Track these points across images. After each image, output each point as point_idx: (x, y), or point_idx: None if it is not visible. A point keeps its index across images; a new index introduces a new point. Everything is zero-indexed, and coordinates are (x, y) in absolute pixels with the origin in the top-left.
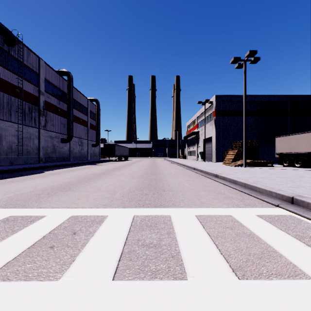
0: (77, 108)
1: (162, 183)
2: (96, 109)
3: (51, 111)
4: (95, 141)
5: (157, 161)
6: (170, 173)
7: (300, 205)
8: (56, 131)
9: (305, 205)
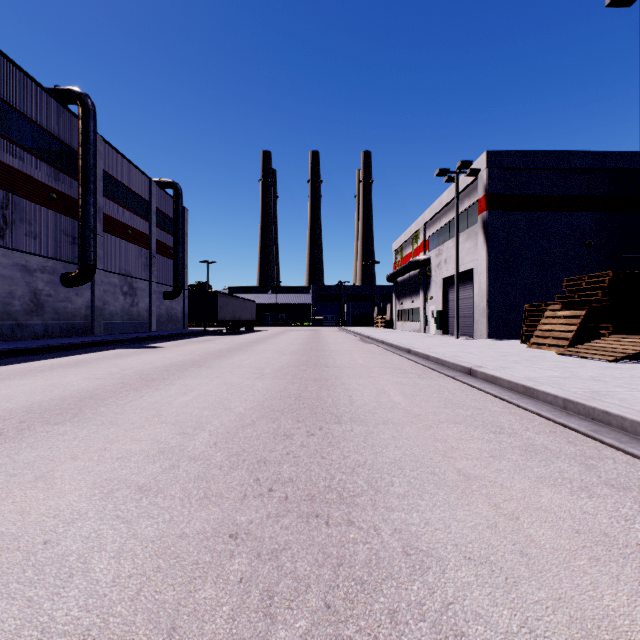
0: (120, 199)
1: None
2: (173, 207)
3: (26, 196)
4: (171, 285)
5: (323, 335)
6: (387, 401)
7: None
8: (45, 254)
9: None
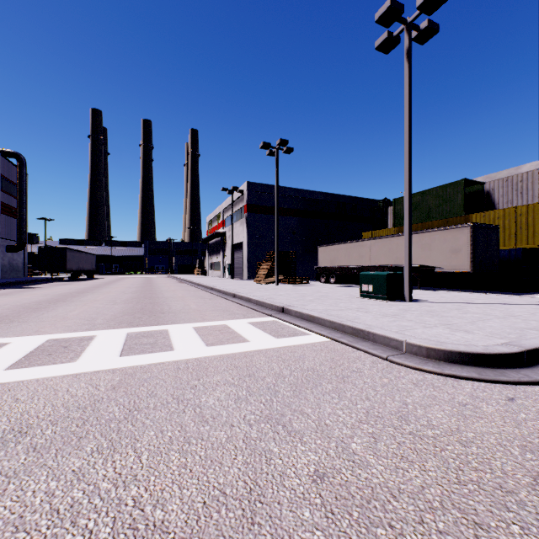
0: None
1: (161, 307)
2: (18, 174)
3: None
4: (13, 239)
5: (154, 280)
6: (176, 295)
7: (286, 313)
8: None
9: (289, 312)
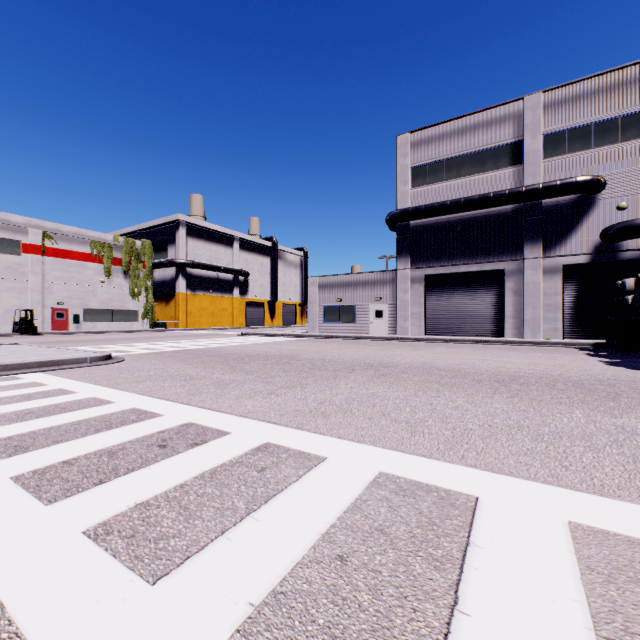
0: None
1: None
2: None
3: None
4: None
5: None
6: None
7: None
8: None
9: None
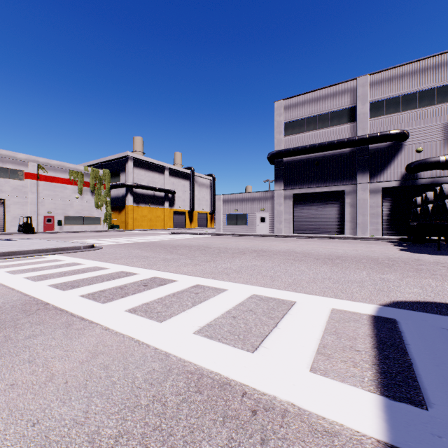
0: None
1: None
2: None
3: None
4: None
5: None
6: None
7: None
8: None
9: None
